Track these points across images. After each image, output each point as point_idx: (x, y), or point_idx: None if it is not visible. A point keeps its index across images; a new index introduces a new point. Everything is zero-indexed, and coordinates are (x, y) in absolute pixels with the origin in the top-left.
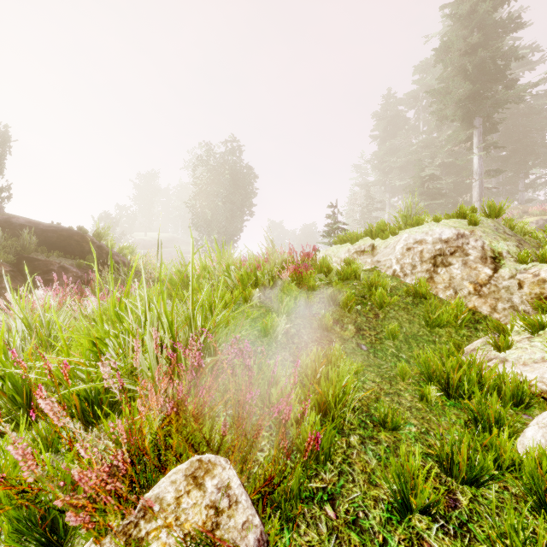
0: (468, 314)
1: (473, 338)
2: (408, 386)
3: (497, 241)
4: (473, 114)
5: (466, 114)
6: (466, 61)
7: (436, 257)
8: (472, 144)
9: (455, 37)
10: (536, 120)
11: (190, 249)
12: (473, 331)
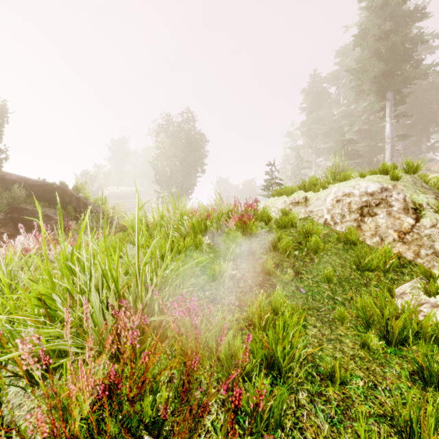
0: (396, 260)
1: (401, 282)
2: (347, 331)
3: (417, 194)
4: (386, 88)
5: (380, 89)
6: (380, 45)
7: (363, 208)
8: (384, 113)
9: (371, 25)
10: (436, 94)
11: (153, 200)
12: (399, 274)
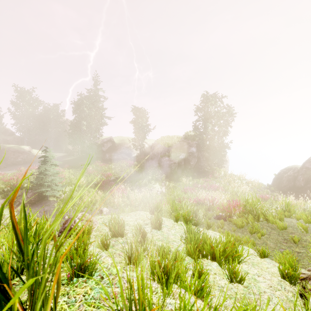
0: None
1: None
2: None
3: None
4: None
5: None
6: None
7: None
8: None
9: None
10: None
11: None
12: None
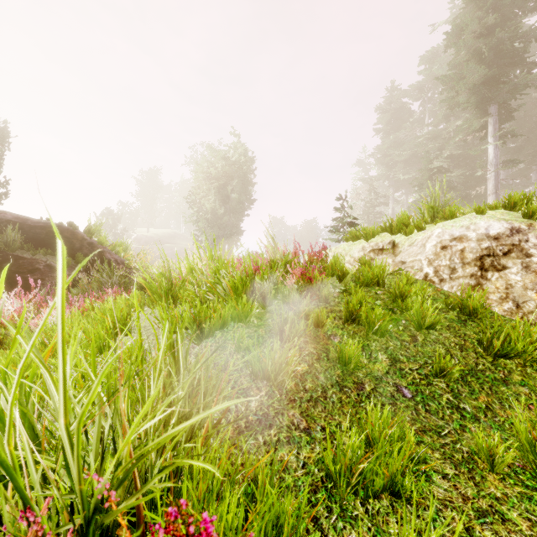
0: None
1: None
2: (505, 487)
3: None
4: (489, 100)
5: (480, 101)
6: (481, 44)
7: (483, 258)
8: (486, 132)
9: (470, 17)
10: None
11: (191, 245)
12: None
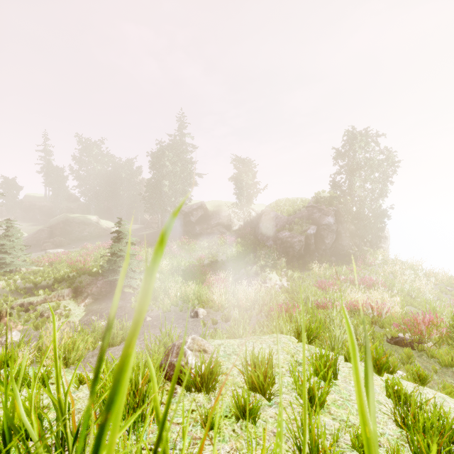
0: None
1: None
2: None
3: None
4: None
5: None
6: None
7: None
8: None
9: None
10: None
11: None
12: None
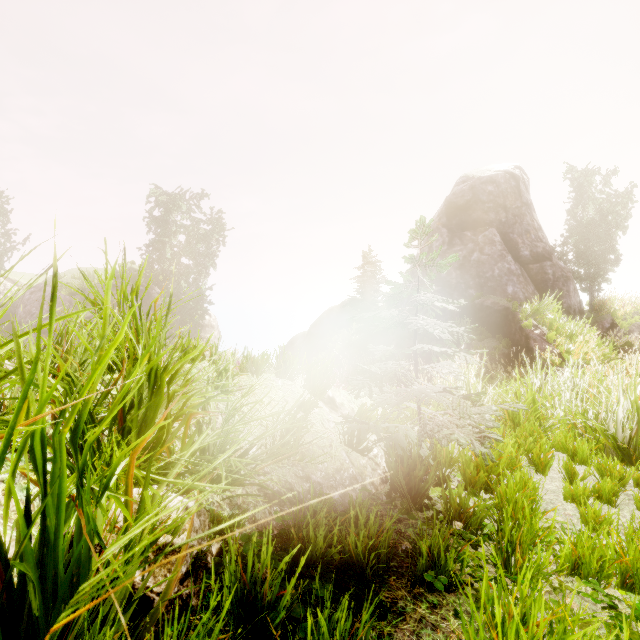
0: None
1: None
2: None
3: None
4: None
5: None
6: None
7: None
8: None
9: None
10: None
11: None
12: None
